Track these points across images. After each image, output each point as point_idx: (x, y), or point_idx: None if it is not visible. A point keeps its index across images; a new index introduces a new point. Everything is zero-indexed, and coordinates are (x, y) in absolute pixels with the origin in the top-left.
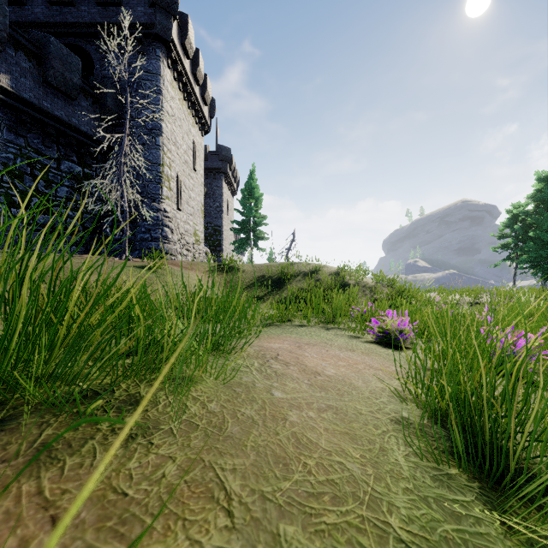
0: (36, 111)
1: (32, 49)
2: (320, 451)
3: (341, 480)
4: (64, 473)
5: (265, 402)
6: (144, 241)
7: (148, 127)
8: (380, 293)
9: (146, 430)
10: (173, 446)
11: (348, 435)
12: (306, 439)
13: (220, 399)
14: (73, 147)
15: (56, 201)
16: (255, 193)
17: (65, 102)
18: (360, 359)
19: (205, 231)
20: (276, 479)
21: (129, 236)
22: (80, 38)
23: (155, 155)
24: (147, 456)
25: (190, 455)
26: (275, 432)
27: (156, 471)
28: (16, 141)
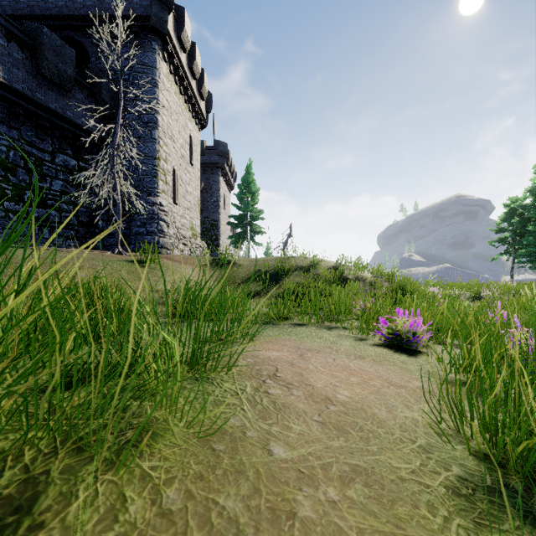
0: (29, 103)
1: (24, 39)
2: None
3: None
4: None
5: (260, 474)
6: (139, 235)
7: (144, 120)
8: (380, 288)
9: None
10: None
11: None
12: None
13: (187, 473)
14: (68, 140)
15: (50, 195)
16: (252, 188)
17: (59, 94)
18: (373, 370)
19: (202, 226)
20: None
21: (125, 230)
22: (76, 32)
23: (151, 148)
24: None
25: None
26: None
27: None
28: (9, 134)
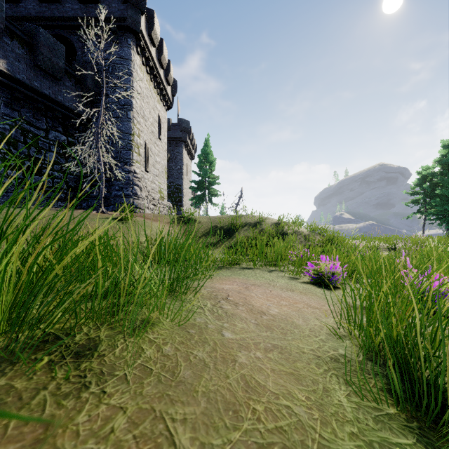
0: (28, 90)
1: (24, 38)
2: (268, 394)
3: (289, 427)
4: (8, 431)
5: (216, 344)
6: (117, 198)
7: (121, 103)
8: (313, 240)
9: (101, 377)
10: (125, 394)
11: (294, 375)
12: (254, 382)
13: (174, 341)
14: (59, 120)
15: (44, 164)
16: (209, 158)
17: (52, 82)
18: (299, 298)
19: (168, 189)
20: (226, 429)
21: (105, 193)
22: (65, 30)
23: (127, 126)
24: (98, 408)
25: (141, 405)
26: (225, 375)
27: (105, 425)
28: (12, 115)
